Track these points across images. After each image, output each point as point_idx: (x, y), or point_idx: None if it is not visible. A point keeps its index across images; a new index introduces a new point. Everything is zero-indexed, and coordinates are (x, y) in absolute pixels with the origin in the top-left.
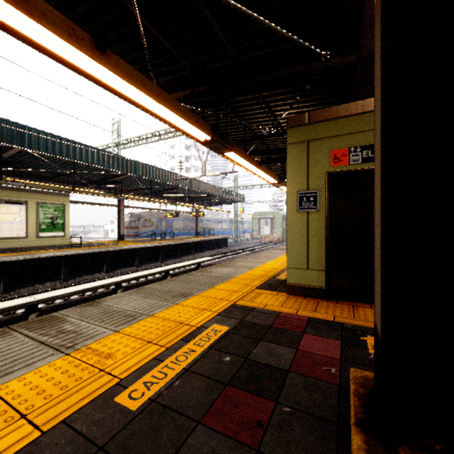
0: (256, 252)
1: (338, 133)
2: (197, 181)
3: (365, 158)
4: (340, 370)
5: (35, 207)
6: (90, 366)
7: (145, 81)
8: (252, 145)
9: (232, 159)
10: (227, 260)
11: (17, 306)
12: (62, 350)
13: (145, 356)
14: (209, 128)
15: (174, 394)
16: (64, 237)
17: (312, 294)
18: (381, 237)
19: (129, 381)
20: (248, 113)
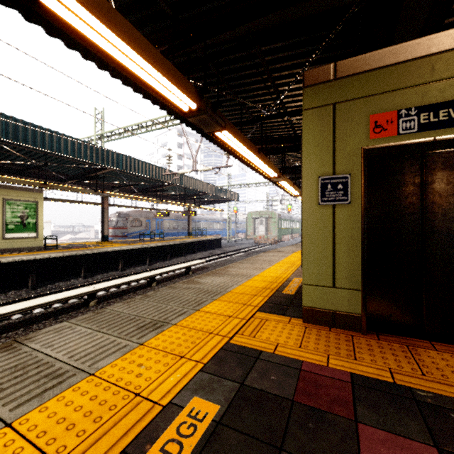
0: (251, 253)
1: (380, 90)
2: (188, 178)
3: (424, 124)
4: None
5: (1, 204)
6: None
7: None
8: (248, 134)
9: (226, 143)
10: (220, 263)
11: None
12: None
13: None
14: (194, 90)
15: None
16: (36, 239)
17: (340, 323)
18: None
19: None
20: (245, 88)
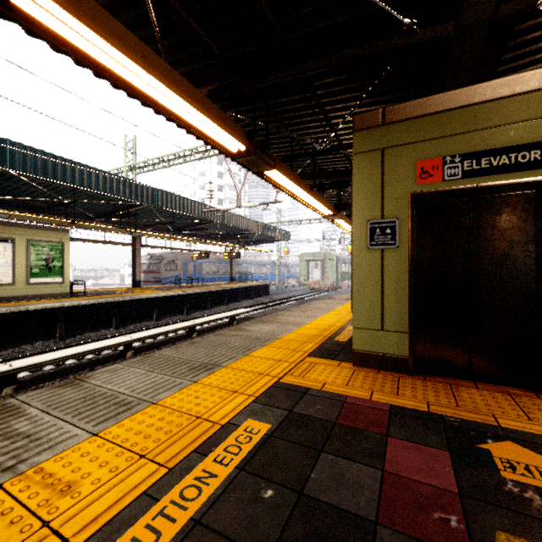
0: (304, 301)
1: (426, 137)
2: (231, 215)
3: (468, 171)
4: (465, 520)
5: (25, 246)
6: (28, 513)
7: (144, 50)
8: (300, 167)
9: (275, 181)
10: (268, 312)
11: None
12: None
13: (130, 488)
14: (244, 133)
15: None
16: (62, 284)
17: (389, 366)
18: None
19: None
20: (296, 121)
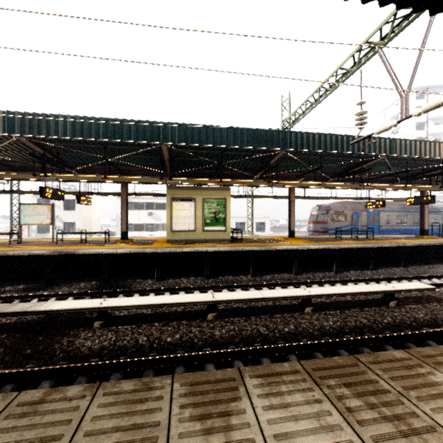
0: None
1: None
2: (408, 142)
3: None
4: None
5: (202, 203)
6: None
7: None
8: None
9: None
10: None
11: (78, 309)
12: None
13: None
14: None
15: None
16: (225, 232)
17: None
18: None
19: None
20: None
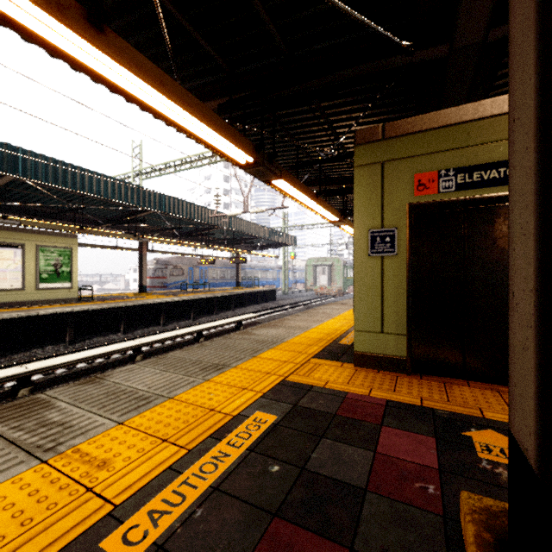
0: (311, 307)
1: (423, 151)
2: (238, 220)
3: (461, 184)
4: (441, 488)
5: (34, 251)
6: (73, 482)
7: (162, 76)
8: (306, 173)
9: (281, 190)
10: (275, 317)
11: (2, 378)
12: (37, 453)
13: (156, 464)
14: (251, 146)
15: (193, 533)
16: (71, 289)
17: (388, 366)
18: (539, 296)
19: (127, 509)
20: (302, 130)
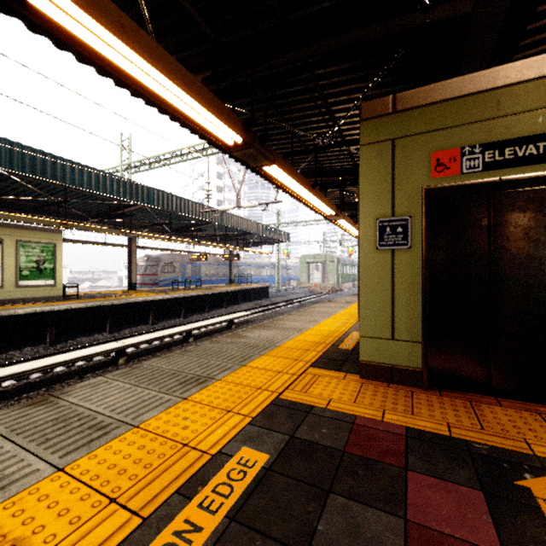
0: (304, 304)
1: (442, 125)
2: (230, 215)
3: (489, 163)
4: None
5: (14, 247)
6: None
7: (123, 19)
8: (301, 165)
9: (274, 178)
10: (268, 315)
11: None
12: None
13: None
14: (240, 123)
15: None
16: (54, 287)
17: (400, 379)
18: None
19: None
20: (297, 114)
